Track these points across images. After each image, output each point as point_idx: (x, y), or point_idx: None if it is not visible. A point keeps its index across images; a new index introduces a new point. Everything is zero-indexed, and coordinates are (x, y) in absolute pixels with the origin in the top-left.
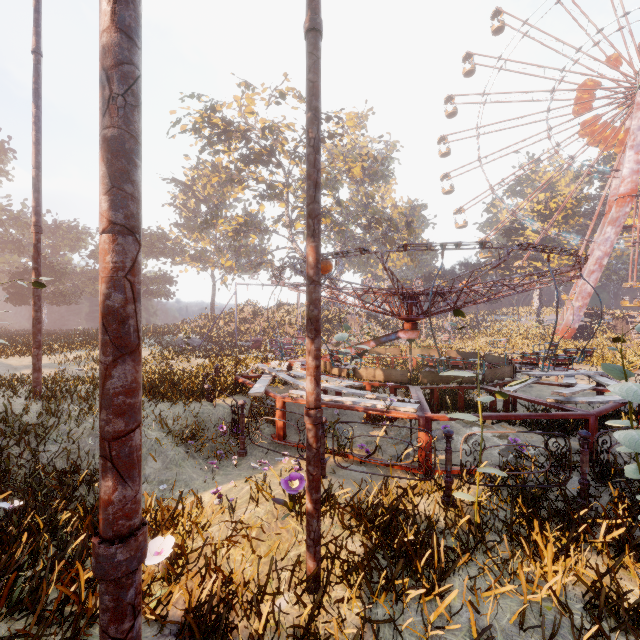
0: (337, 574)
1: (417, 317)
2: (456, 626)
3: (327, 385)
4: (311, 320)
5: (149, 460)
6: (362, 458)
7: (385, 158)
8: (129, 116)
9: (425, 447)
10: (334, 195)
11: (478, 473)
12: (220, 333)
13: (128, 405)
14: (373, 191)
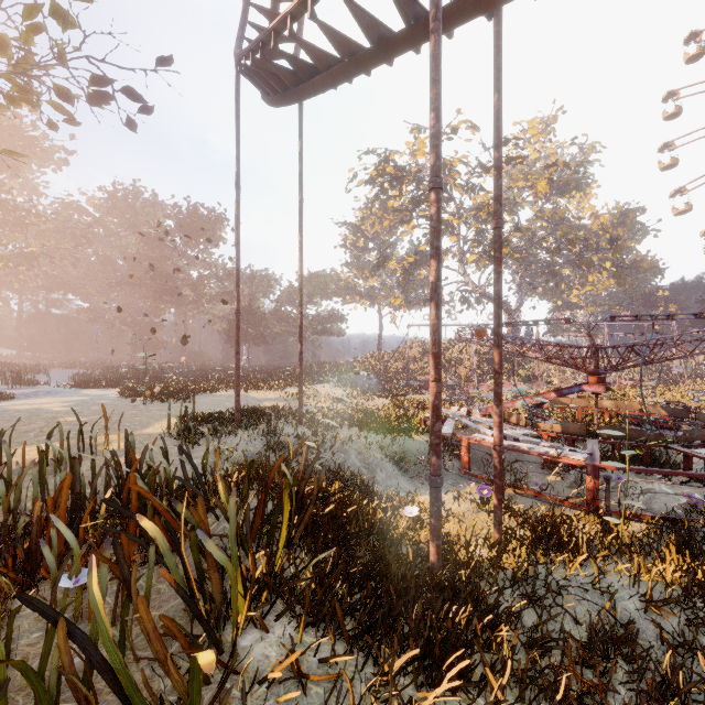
0: (513, 547)
1: (603, 371)
2: (585, 573)
3: (505, 432)
4: (496, 395)
5: (377, 472)
6: (534, 489)
7: (580, 164)
8: (440, 344)
9: (592, 489)
10: (513, 219)
11: (623, 505)
12: (391, 371)
13: (439, 435)
14: (562, 211)
